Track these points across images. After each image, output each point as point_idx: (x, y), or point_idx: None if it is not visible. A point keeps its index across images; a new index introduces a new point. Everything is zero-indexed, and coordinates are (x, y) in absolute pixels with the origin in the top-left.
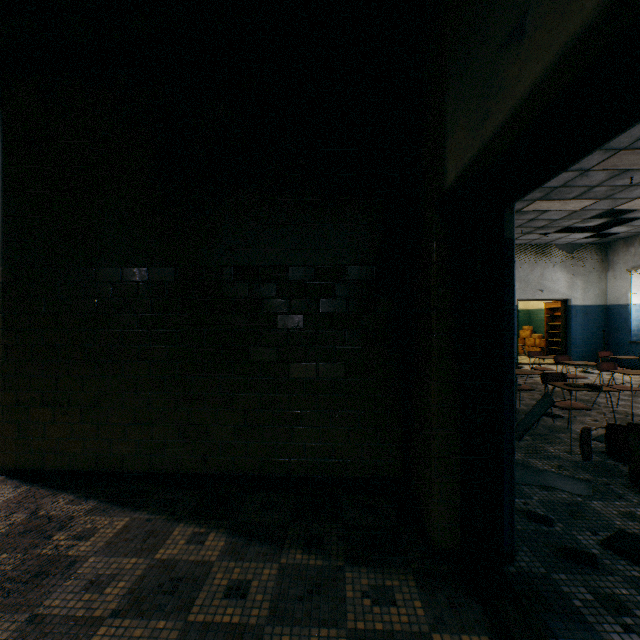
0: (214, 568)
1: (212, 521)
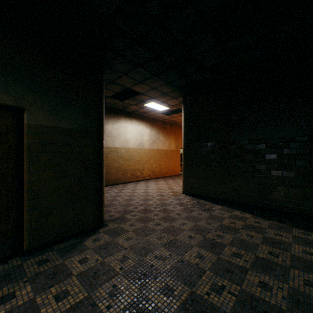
0: (249, 218)
1: (245, 211)
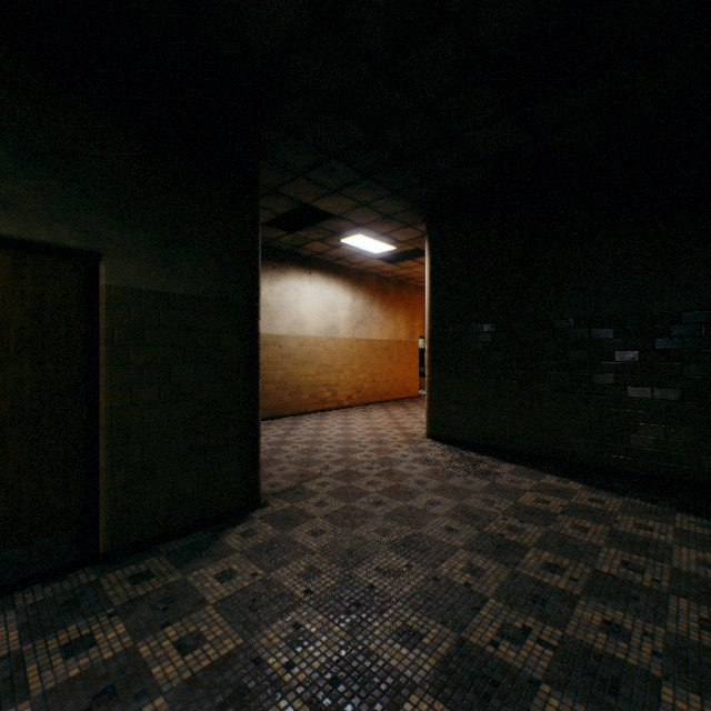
0: (578, 492)
1: (568, 477)
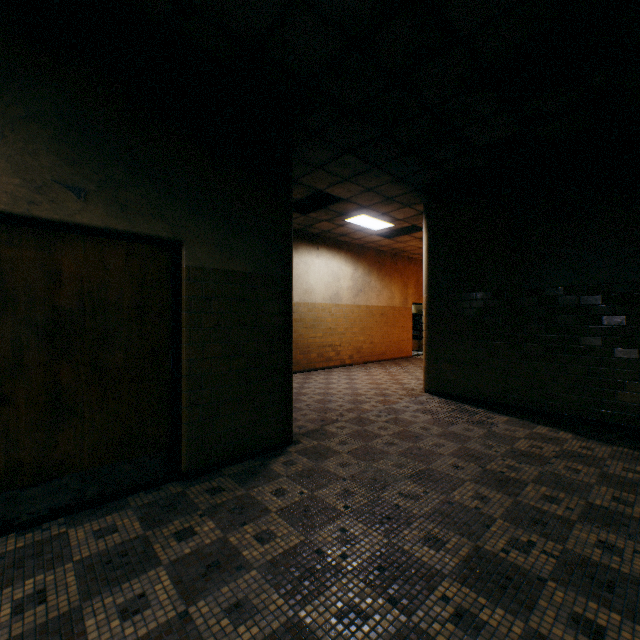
0: (568, 440)
1: (558, 428)
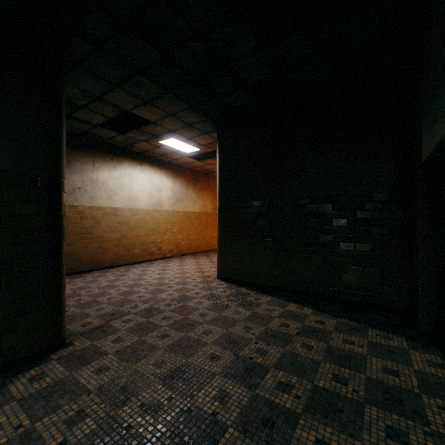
0: (309, 315)
1: (304, 304)
